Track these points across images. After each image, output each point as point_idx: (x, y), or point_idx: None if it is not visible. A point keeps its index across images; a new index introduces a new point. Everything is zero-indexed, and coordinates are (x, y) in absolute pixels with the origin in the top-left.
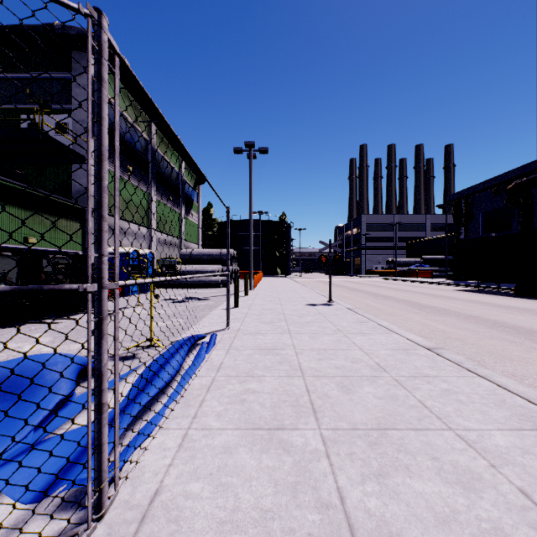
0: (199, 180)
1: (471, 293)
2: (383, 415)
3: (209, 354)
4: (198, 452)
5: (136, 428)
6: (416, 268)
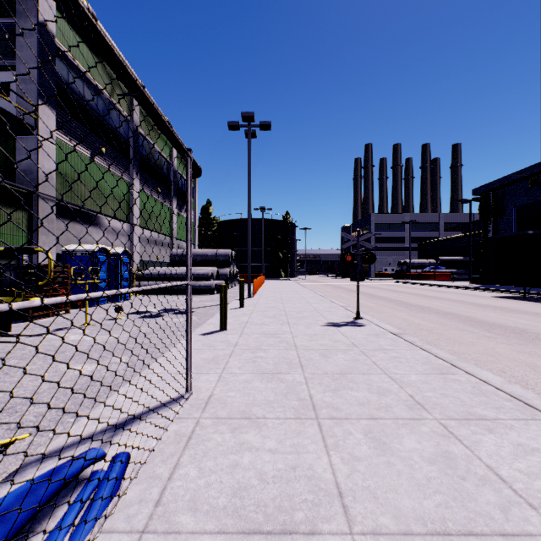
0: (194, 173)
1: (521, 301)
2: None
3: None
4: None
5: None
6: (432, 270)
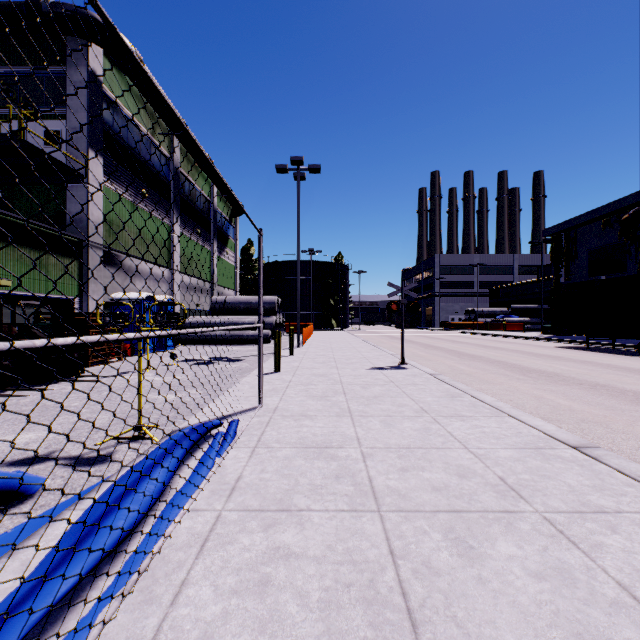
0: (235, 211)
1: (581, 351)
2: (567, 639)
3: (221, 459)
4: None
5: None
6: (502, 319)
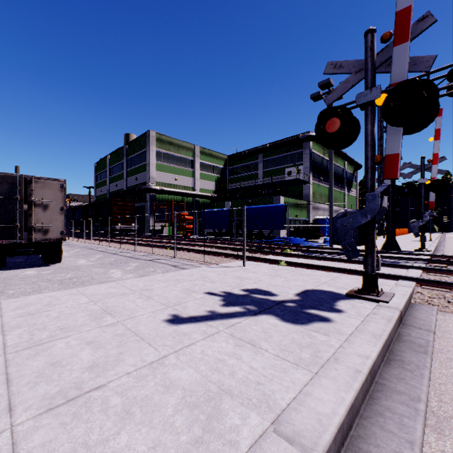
0: (356, 168)
1: None
2: None
3: None
4: None
5: None
6: None
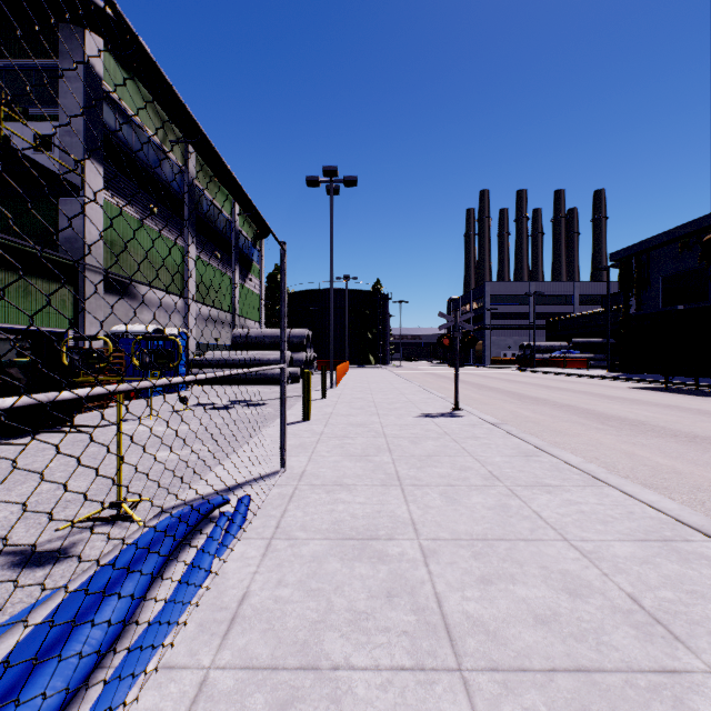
0: (260, 232)
1: (660, 392)
2: None
3: (220, 562)
4: None
5: None
6: (562, 355)
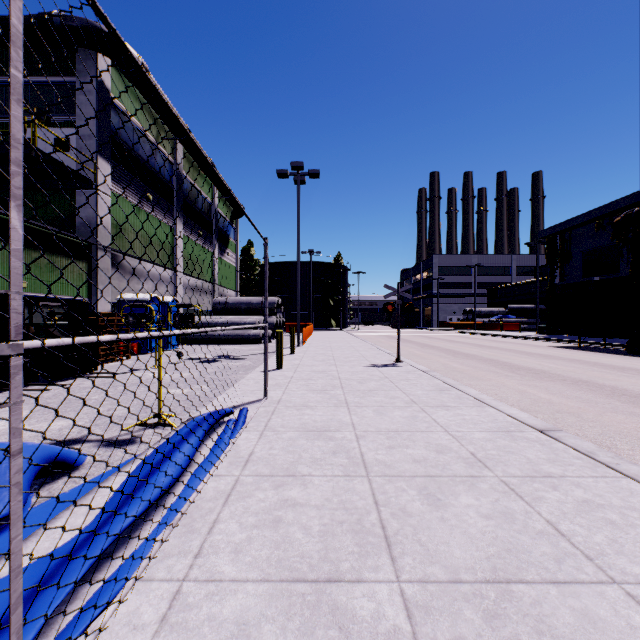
0: (236, 213)
1: (572, 350)
2: (499, 552)
3: (235, 439)
4: (191, 636)
5: (98, 578)
6: (500, 319)
